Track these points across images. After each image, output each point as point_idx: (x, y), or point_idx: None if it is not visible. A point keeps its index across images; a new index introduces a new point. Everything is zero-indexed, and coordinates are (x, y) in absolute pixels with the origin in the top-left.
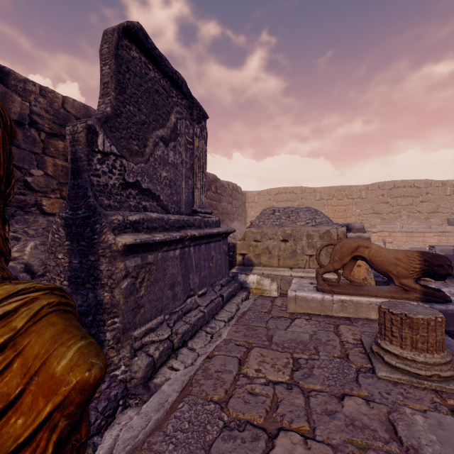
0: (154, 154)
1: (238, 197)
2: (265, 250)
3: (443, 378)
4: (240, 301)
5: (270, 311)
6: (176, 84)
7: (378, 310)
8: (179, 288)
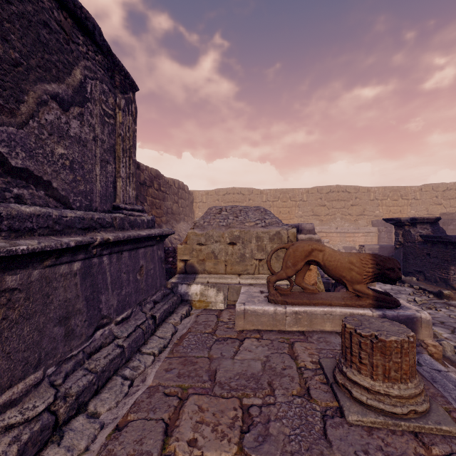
0: (40, 117)
1: (185, 196)
2: (211, 255)
3: (419, 413)
4: (179, 320)
5: (215, 330)
6: (85, 27)
7: (342, 329)
8: (78, 319)
